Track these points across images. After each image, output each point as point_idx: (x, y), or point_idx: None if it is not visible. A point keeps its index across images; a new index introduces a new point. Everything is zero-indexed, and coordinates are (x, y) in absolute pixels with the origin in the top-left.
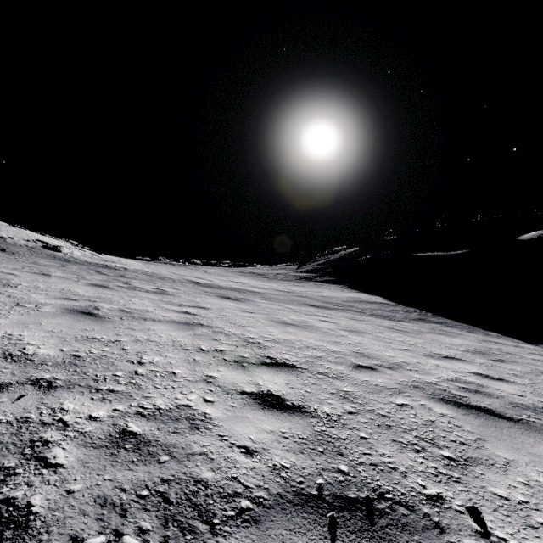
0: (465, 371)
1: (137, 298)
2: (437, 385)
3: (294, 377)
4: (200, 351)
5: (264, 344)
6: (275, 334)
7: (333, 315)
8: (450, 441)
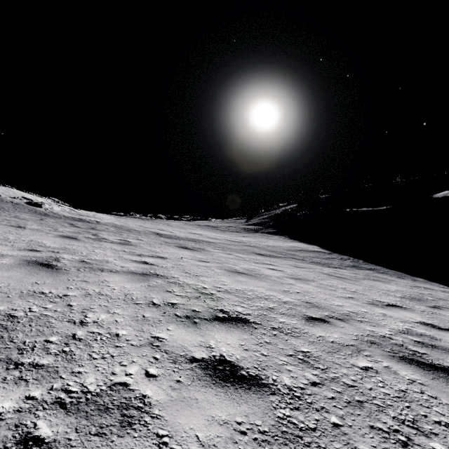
0: (411, 320)
1: (101, 248)
2: (392, 339)
3: (248, 334)
4: (151, 306)
5: (217, 295)
6: (227, 284)
7: (278, 263)
8: (434, 423)
